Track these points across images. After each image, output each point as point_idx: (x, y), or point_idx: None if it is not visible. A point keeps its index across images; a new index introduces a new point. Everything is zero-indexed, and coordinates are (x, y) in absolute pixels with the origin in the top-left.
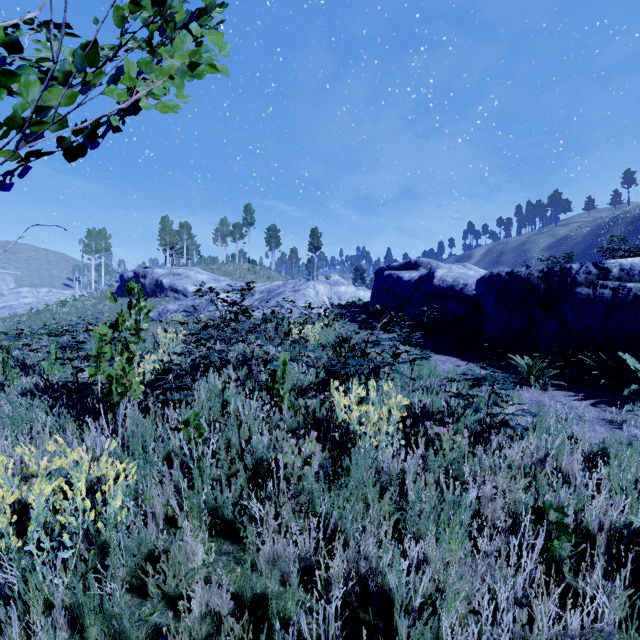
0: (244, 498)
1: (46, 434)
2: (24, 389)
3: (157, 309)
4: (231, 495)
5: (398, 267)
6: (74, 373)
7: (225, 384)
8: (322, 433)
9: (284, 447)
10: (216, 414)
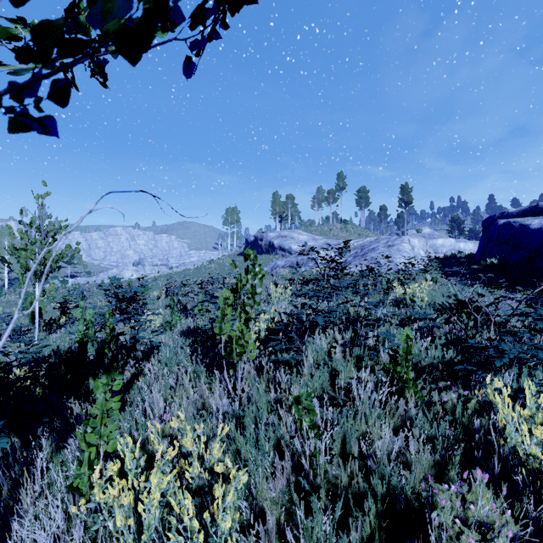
0: (372, 537)
1: (186, 381)
2: (181, 330)
3: (270, 265)
4: (357, 536)
5: (517, 213)
6: (210, 322)
7: (330, 346)
8: (467, 443)
9: (441, 499)
10: (324, 383)
